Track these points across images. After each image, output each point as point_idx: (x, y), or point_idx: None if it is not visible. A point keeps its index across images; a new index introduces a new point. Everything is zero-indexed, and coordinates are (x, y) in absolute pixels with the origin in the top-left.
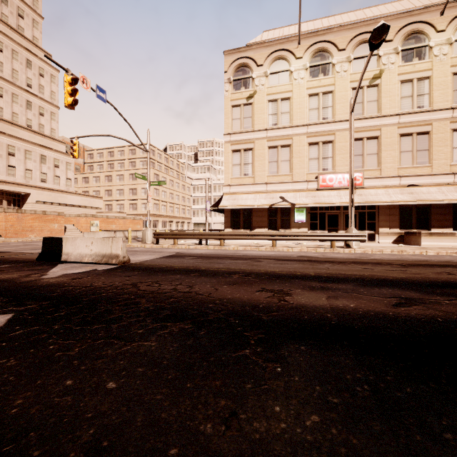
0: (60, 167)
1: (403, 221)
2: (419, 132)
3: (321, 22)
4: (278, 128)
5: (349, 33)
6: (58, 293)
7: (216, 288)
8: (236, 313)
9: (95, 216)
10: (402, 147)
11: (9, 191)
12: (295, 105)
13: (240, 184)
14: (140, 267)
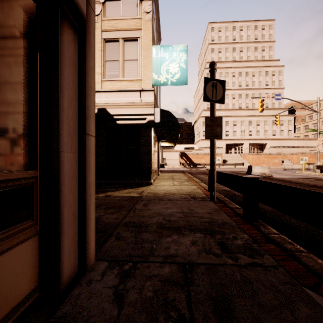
0: (283, 124)
1: None
2: None
3: None
4: None
5: None
6: None
7: None
8: None
9: (304, 153)
10: None
11: (257, 143)
12: None
13: None
14: (270, 178)
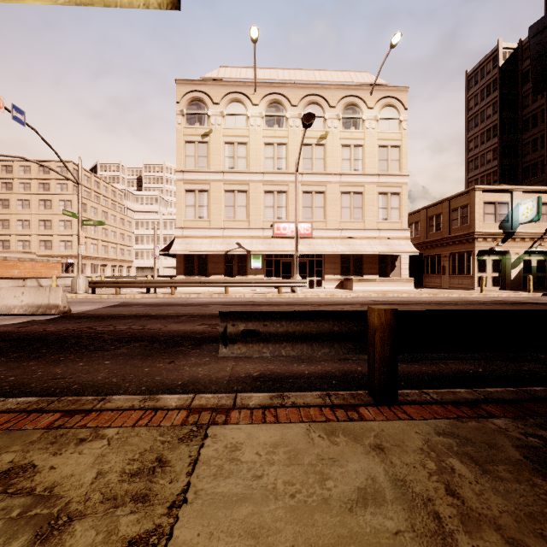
0: None
1: (344, 268)
2: (355, 192)
3: (277, 73)
4: (234, 172)
5: (301, 91)
6: (17, 336)
7: (165, 326)
8: (180, 336)
9: None
10: (343, 203)
11: None
12: (251, 151)
13: (195, 227)
14: (86, 316)
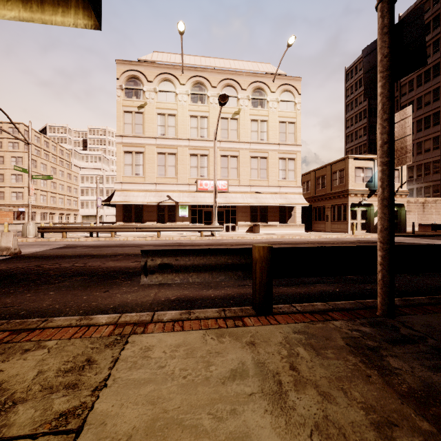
0: None
1: (253, 216)
2: (261, 156)
3: (200, 60)
4: (165, 138)
5: (219, 76)
6: None
7: (104, 263)
8: (115, 271)
9: None
10: (252, 165)
11: None
12: (179, 121)
13: (132, 182)
14: (34, 256)
